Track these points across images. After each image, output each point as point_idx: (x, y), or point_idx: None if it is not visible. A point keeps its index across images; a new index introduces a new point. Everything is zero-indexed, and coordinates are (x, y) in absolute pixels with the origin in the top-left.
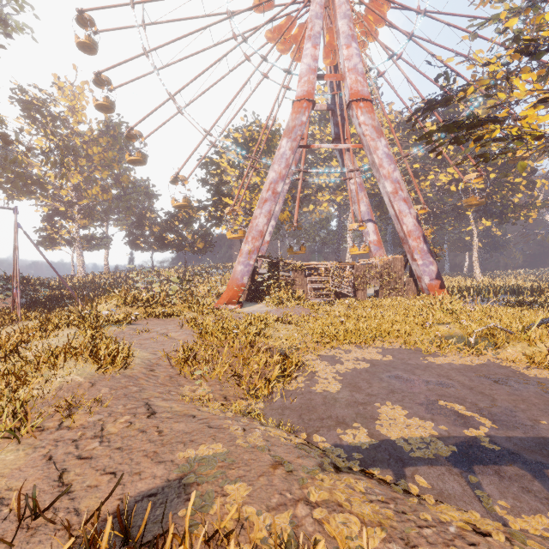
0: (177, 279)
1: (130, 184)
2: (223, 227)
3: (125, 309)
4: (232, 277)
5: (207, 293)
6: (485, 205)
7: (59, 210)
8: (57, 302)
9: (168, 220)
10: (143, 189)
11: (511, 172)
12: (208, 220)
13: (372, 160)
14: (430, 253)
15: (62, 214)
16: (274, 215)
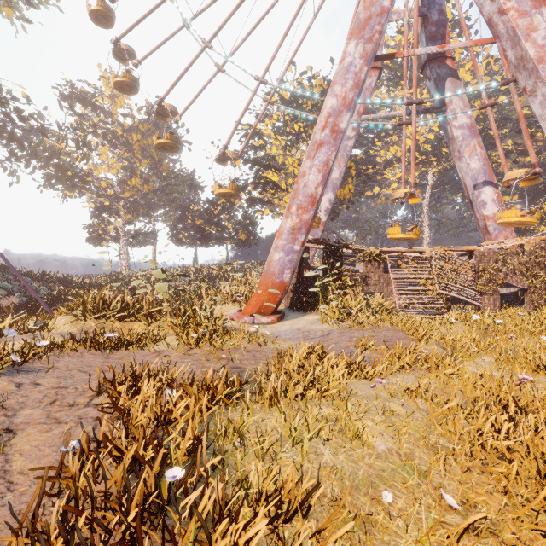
0: (162, 272)
1: (173, 175)
2: (266, 211)
3: (85, 322)
4: (266, 271)
5: (233, 296)
6: None
7: (105, 205)
8: (61, 303)
9: (208, 209)
10: (187, 180)
11: None
12: (250, 204)
13: (519, 56)
14: None
15: (107, 209)
16: (333, 185)
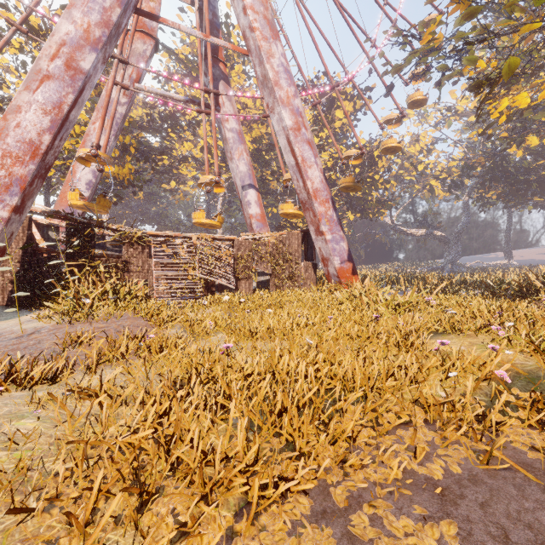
0: None
1: None
2: None
3: None
4: None
5: None
6: (349, 200)
7: None
8: None
9: None
10: None
11: (372, 169)
12: None
13: (264, 75)
14: (340, 224)
15: None
16: None
